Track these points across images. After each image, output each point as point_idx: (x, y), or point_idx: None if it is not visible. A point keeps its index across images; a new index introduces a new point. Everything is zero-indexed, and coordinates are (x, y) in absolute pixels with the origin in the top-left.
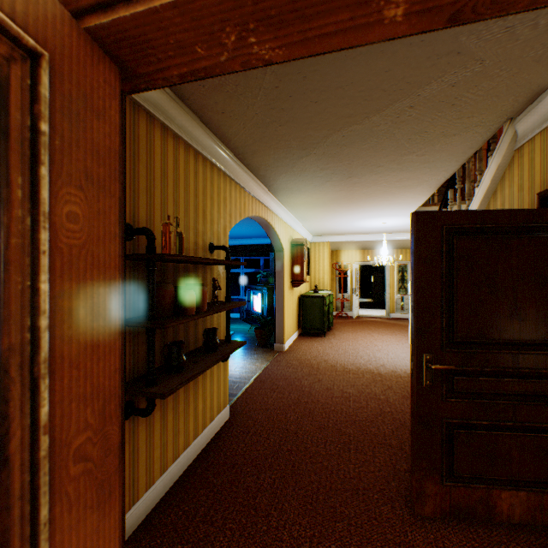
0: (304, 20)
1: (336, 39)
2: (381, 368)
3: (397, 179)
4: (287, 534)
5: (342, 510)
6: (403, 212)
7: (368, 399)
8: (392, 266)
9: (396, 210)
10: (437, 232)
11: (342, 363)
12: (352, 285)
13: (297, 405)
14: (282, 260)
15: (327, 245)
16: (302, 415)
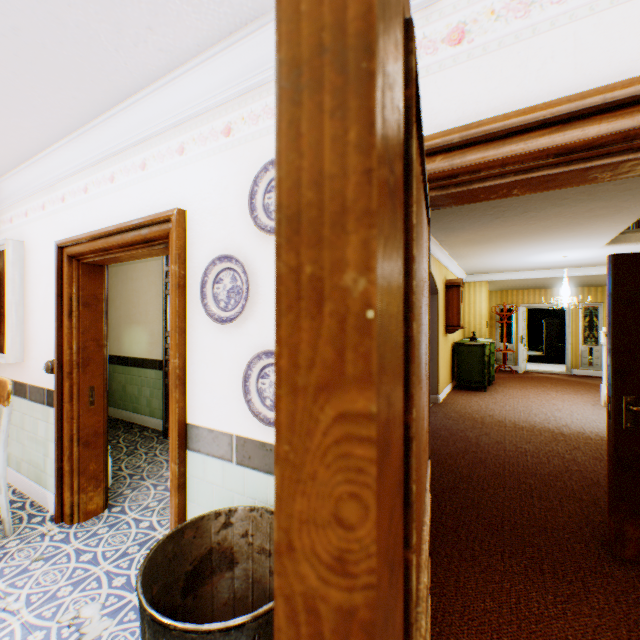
0: (549, 183)
1: (566, 186)
2: (563, 428)
3: (587, 209)
4: (477, 546)
5: (530, 540)
6: (593, 243)
7: (549, 456)
8: (575, 309)
9: (582, 241)
10: (639, 274)
11: (511, 419)
12: (517, 333)
13: (465, 453)
14: (436, 304)
15: (485, 285)
16: (473, 462)
